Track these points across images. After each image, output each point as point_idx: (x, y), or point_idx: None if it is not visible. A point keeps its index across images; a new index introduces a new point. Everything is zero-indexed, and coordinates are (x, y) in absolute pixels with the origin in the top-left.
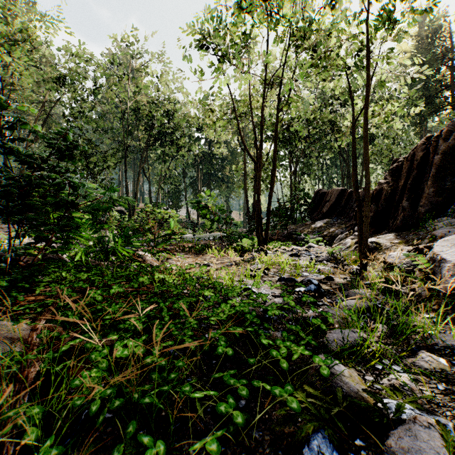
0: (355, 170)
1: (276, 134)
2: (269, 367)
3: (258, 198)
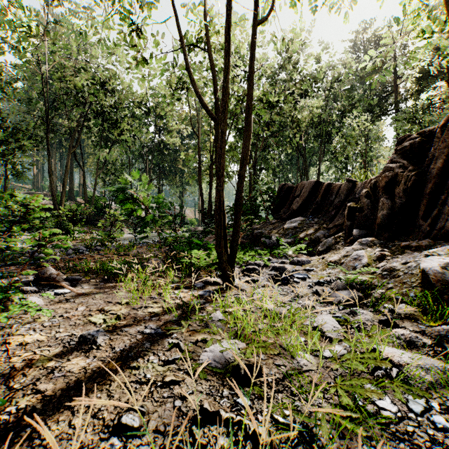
0: None
1: (251, 63)
2: None
3: (220, 177)
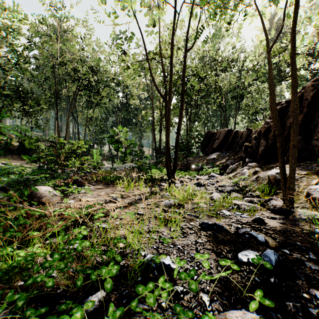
0: (274, 97)
1: (184, 71)
2: None
3: (168, 130)
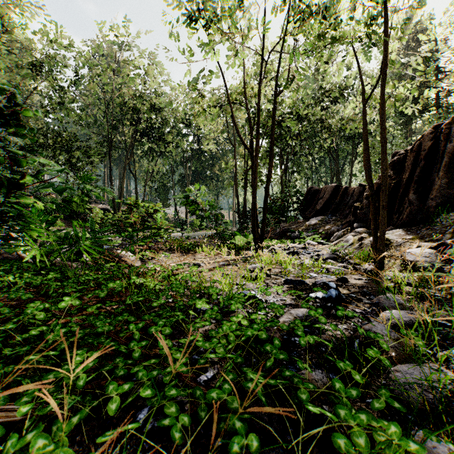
0: (368, 155)
1: (273, 120)
2: (320, 453)
3: (254, 190)
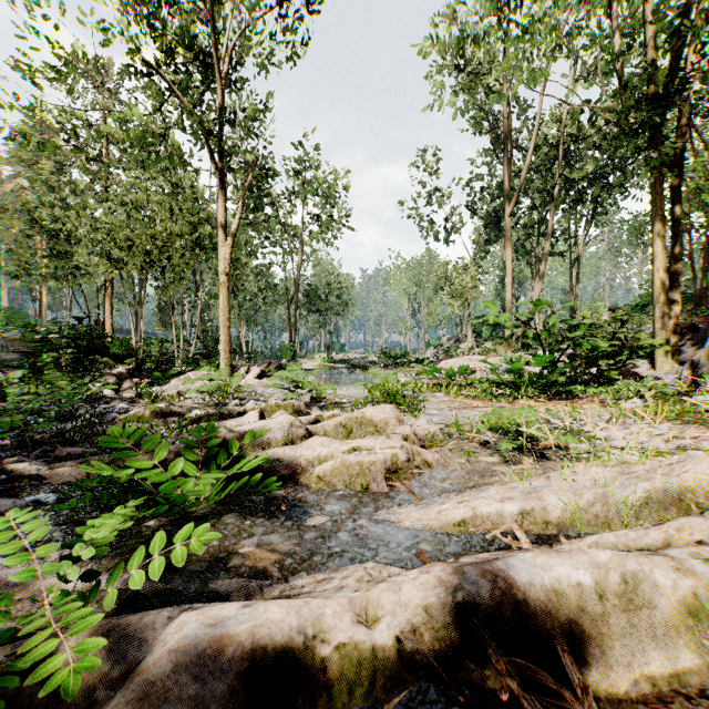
0: None
1: None
2: None
3: None
